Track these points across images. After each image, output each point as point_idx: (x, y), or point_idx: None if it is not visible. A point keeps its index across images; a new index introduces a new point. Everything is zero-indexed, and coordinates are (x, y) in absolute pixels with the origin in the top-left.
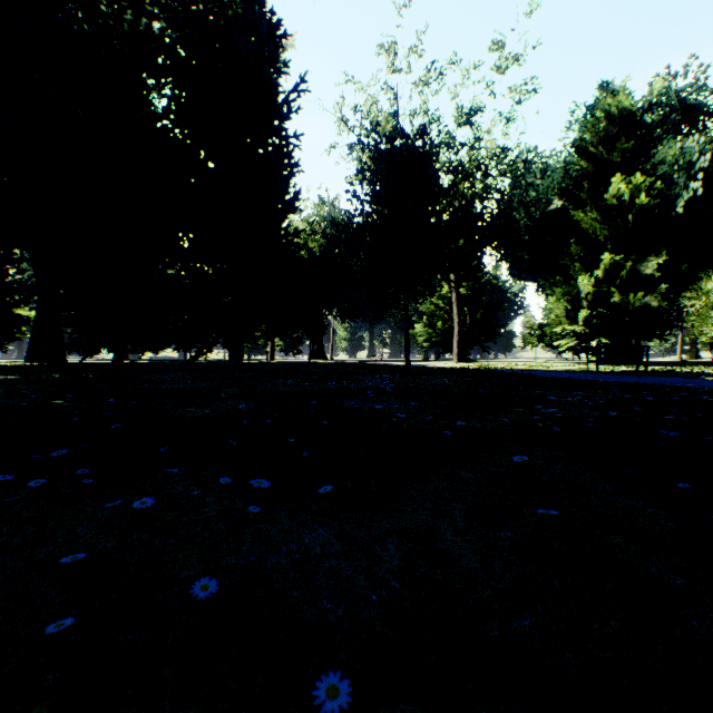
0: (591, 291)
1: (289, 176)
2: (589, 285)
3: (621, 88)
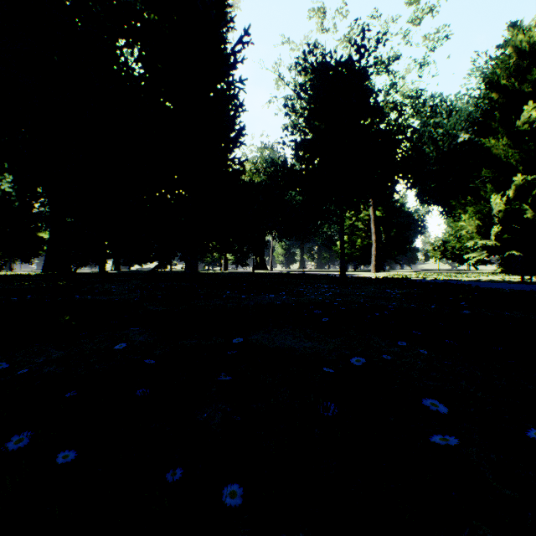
0: (502, 209)
1: (234, 114)
2: (501, 204)
3: (530, 27)
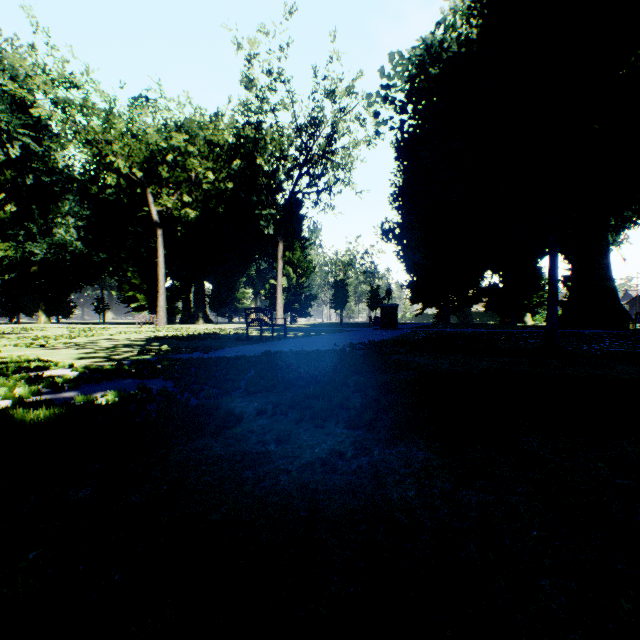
0: None
1: None
2: None
3: None
